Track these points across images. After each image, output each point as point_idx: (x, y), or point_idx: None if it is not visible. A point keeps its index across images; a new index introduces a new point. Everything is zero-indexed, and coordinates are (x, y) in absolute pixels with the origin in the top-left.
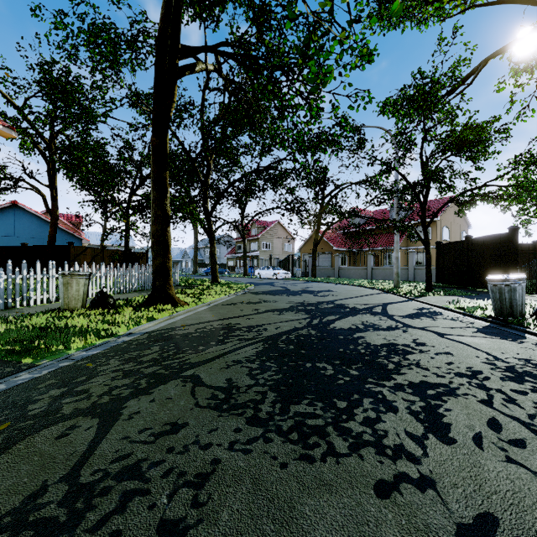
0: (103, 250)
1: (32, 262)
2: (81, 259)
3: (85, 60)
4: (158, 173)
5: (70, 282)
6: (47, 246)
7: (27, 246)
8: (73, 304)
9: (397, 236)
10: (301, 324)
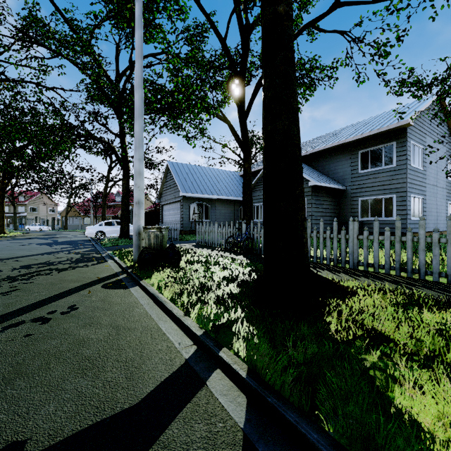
0: None
1: None
2: None
3: None
4: (2, 201)
5: None
6: None
7: None
8: None
9: (92, 214)
10: (46, 235)
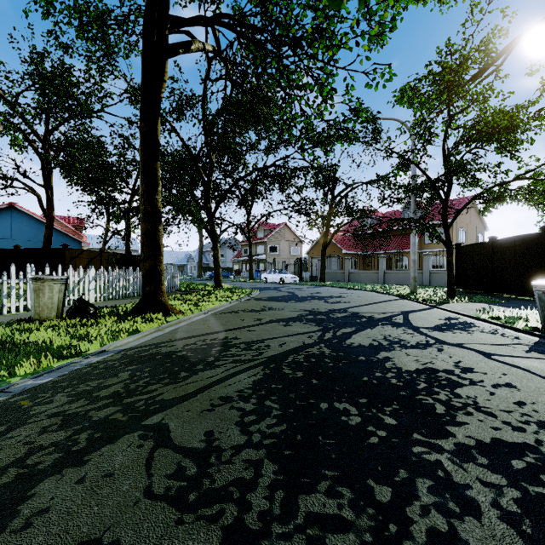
0: (101, 253)
1: (25, 265)
2: (77, 263)
3: (77, 48)
4: (147, 163)
5: (41, 288)
6: (41, 248)
7: (20, 248)
8: (45, 313)
9: (414, 237)
10: (311, 339)
